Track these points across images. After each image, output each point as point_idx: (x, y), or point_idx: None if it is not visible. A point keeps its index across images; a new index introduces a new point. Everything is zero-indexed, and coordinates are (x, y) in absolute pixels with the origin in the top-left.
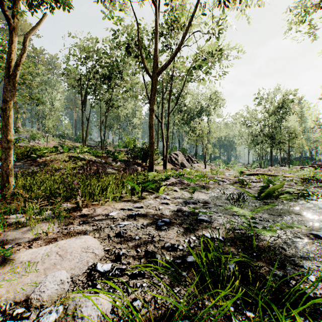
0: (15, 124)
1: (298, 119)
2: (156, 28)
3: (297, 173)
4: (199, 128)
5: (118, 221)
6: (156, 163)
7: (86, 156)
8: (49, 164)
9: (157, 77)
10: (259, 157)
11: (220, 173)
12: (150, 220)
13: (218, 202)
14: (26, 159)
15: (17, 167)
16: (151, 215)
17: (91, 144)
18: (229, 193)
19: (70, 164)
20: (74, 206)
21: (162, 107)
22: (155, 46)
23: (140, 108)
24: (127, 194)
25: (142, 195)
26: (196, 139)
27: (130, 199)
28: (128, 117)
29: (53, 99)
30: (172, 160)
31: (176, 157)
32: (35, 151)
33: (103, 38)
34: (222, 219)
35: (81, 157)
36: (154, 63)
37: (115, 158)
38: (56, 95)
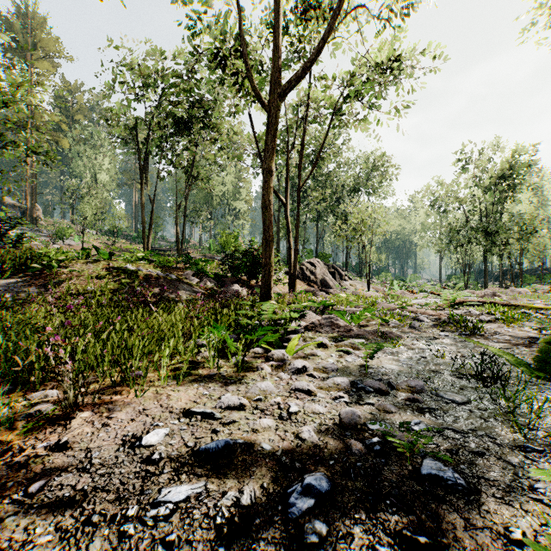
0: (31, 211)
1: (534, 199)
2: (276, 1)
3: (550, 300)
4: (357, 215)
5: (160, 478)
6: (275, 280)
7: (141, 268)
8: (65, 283)
9: (279, 102)
10: (463, 268)
11: (409, 303)
12: (265, 470)
13: (440, 384)
14: (24, 273)
15: (1, 290)
16: (266, 444)
17: (162, 247)
18: (455, 357)
19: (106, 284)
20: (65, 399)
21: (287, 177)
22: (274, 37)
23: (247, 184)
24: (210, 357)
25: (245, 360)
26: (352, 234)
27: (215, 372)
28: (226, 199)
29: (96, 169)
30: (305, 274)
31: (313, 269)
32: (43, 257)
33: (180, 52)
34: (498, 472)
35: (131, 270)
36: (273, 73)
37: (199, 271)
38: (101, 162)
